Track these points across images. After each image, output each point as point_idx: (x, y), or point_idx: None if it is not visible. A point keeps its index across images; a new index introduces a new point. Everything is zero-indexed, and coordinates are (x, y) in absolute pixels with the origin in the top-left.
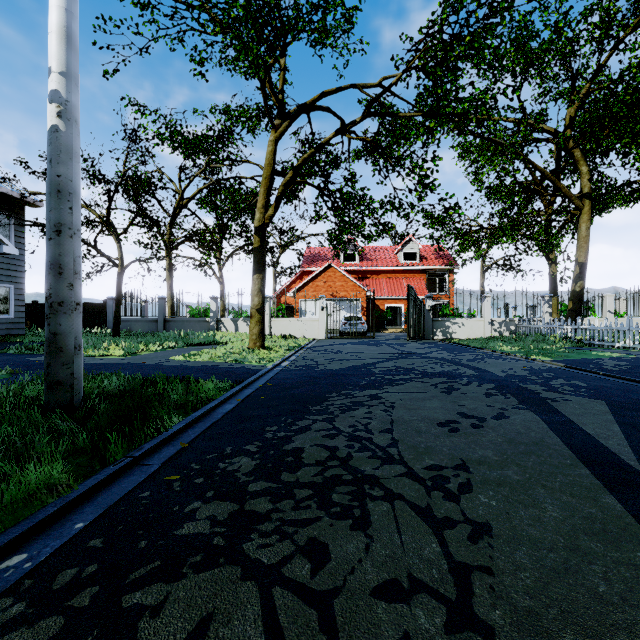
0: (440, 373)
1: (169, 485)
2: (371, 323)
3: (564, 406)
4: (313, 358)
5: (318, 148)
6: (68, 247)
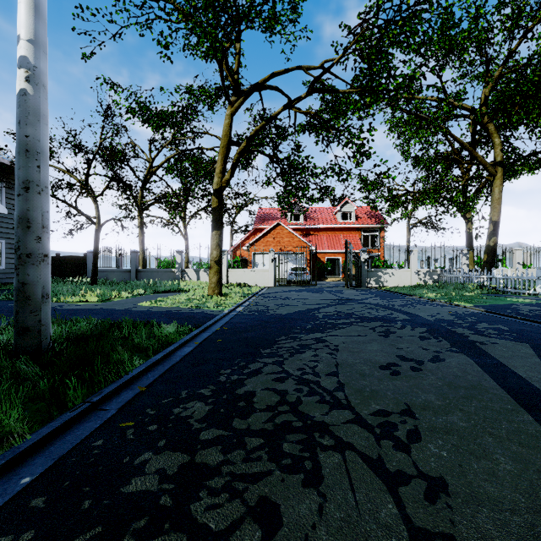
0: (376, 317)
1: (123, 433)
2: (314, 273)
3: (493, 349)
4: (264, 304)
5: (268, 121)
6: (36, 203)
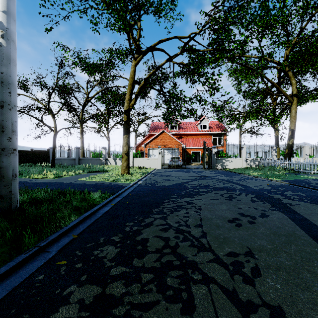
0: (223, 188)
1: (58, 269)
2: (184, 160)
3: (298, 208)
4: (155, 179)
5: (157, 68)
6: (8, 115)
